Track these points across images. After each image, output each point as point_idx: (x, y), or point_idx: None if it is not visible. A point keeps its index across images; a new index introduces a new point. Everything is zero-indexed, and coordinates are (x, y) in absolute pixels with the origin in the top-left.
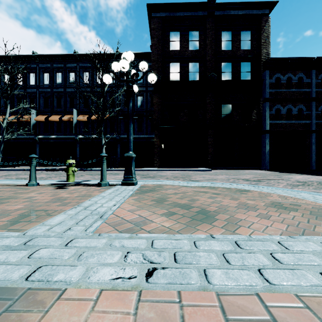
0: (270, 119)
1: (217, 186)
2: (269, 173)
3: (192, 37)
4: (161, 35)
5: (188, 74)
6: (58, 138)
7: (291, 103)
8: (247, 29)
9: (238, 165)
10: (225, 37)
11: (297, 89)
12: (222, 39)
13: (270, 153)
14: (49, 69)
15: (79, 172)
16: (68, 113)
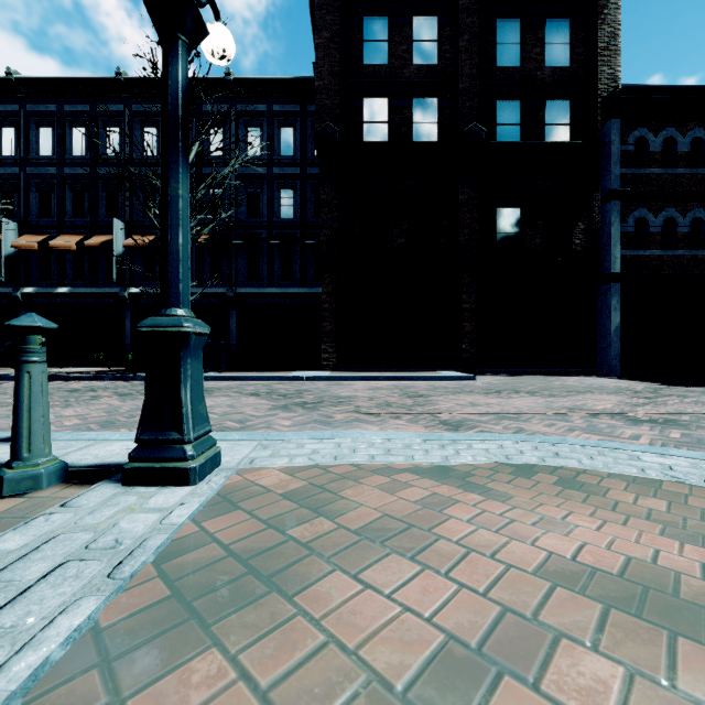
0: (621, 245)
1: (579, 465)
2: (644, 389)
3: (421, 32)
4: (341, 25)
5: (410, 128)
6: (75, 295)
7: (675, 204)
8: (561, 16)
9: (539, 365)
10: (504, 34)
11: (690, 169)
12: (497, 40)
13: (623, 332)
14: (53, 116)
15: (105, 385)
16: (101, 232)
